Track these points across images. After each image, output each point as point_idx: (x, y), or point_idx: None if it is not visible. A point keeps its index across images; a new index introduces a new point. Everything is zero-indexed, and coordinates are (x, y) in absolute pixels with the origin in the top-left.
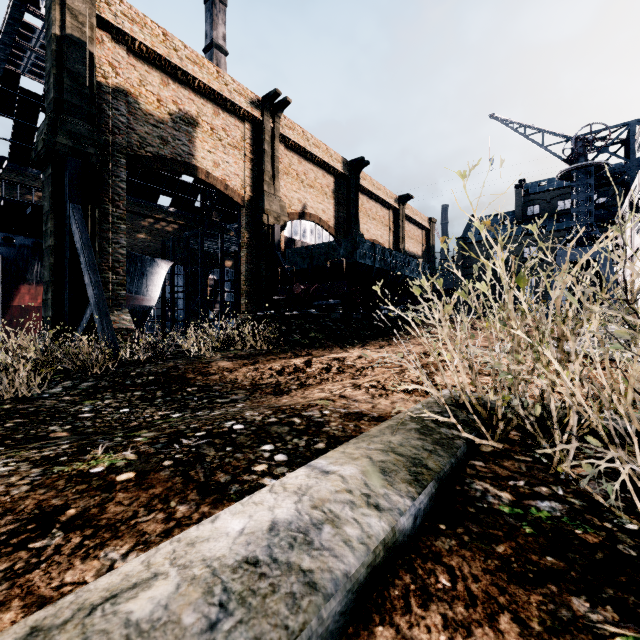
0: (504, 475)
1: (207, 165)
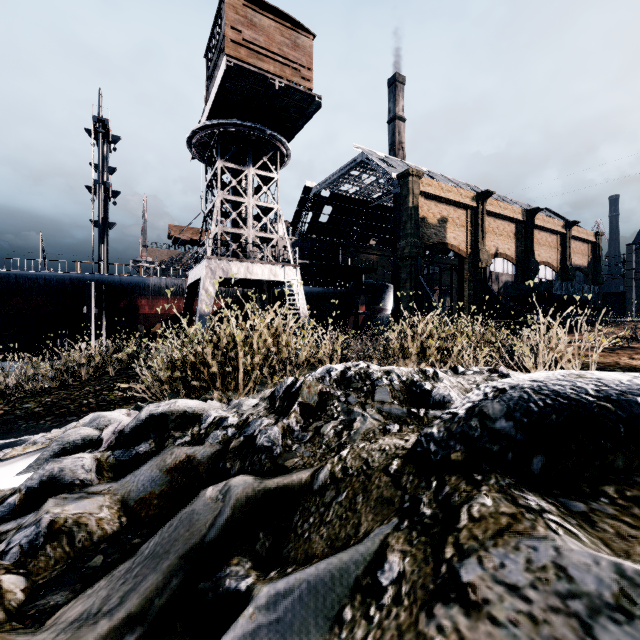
0: None
1: (451, 240)
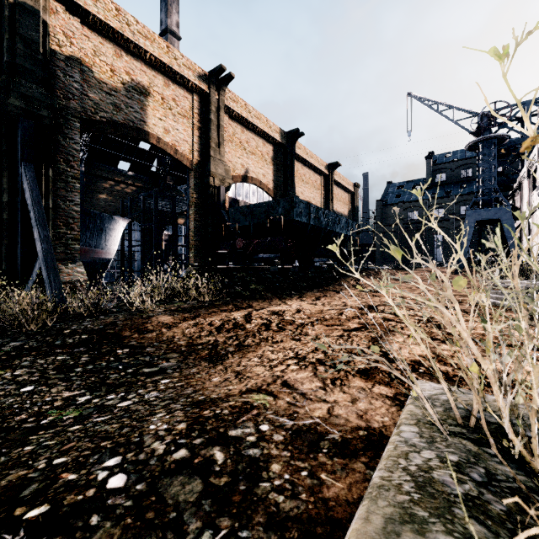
0: None
1: (158, 131)
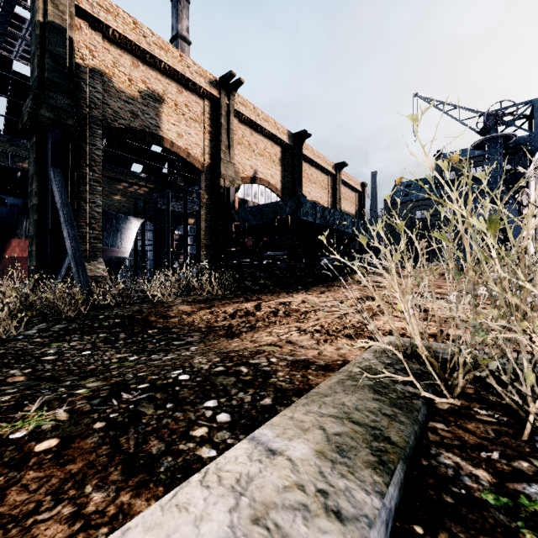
0: (472, 443)
1: (172, 136)
